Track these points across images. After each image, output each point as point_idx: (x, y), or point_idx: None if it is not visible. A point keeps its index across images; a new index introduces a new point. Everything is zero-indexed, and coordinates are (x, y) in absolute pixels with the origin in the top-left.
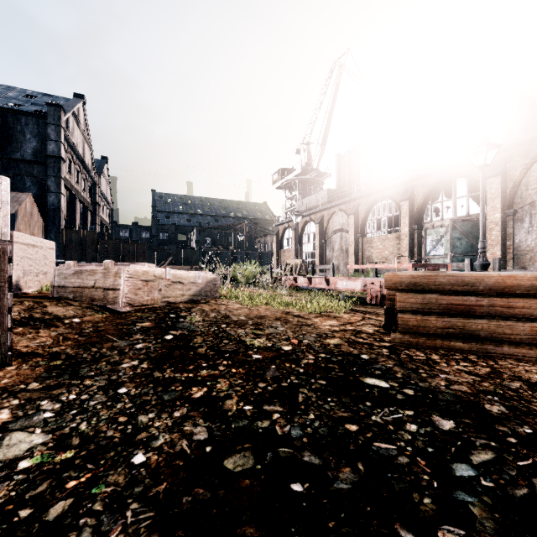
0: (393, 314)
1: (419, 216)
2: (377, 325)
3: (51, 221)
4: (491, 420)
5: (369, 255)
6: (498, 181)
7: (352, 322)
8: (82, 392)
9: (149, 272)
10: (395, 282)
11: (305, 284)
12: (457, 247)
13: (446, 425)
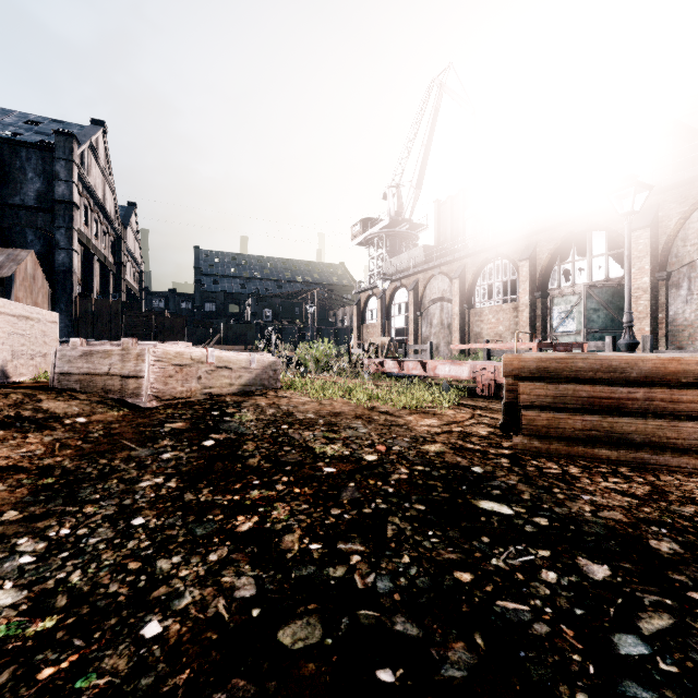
0: (515, 410)
1: (544, 281)
2: (492, 424)
3: (61, 286)
4: (661, 565)
5: (478, 331)
6: (647, 235)
7: (459, 421)
8: (80, 524)
9: (184, 353)
10: (517, 367)
11: (395, 370)
12: (593, 320)
13: (599, 573)
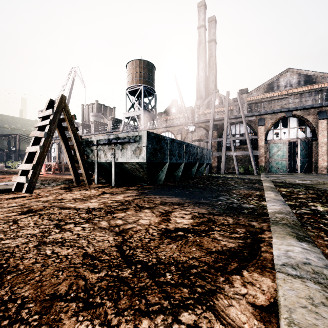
0: None
1: None
2: None
3: None
4: None
5: None
6: None
7: None
8: None
9: None
10: None
11: None
12: None
13: None
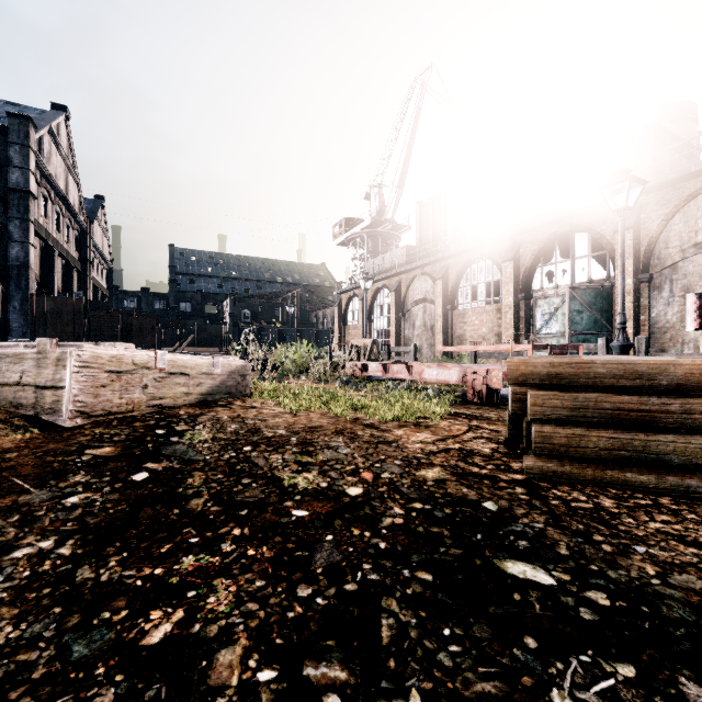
0: (522, 423)
1: (527, 282)
2: (493, 439)
3: (14, 282)
4: None
5: (461, 333)
6: (631, 236)
7: (455, 435)
8: None
9: (124, 357)
10: (524, 373)
11: (379, 374)
12: (577, 322)
13: None
